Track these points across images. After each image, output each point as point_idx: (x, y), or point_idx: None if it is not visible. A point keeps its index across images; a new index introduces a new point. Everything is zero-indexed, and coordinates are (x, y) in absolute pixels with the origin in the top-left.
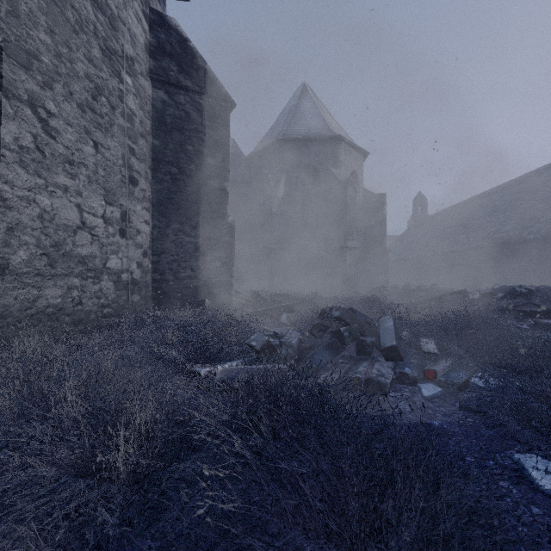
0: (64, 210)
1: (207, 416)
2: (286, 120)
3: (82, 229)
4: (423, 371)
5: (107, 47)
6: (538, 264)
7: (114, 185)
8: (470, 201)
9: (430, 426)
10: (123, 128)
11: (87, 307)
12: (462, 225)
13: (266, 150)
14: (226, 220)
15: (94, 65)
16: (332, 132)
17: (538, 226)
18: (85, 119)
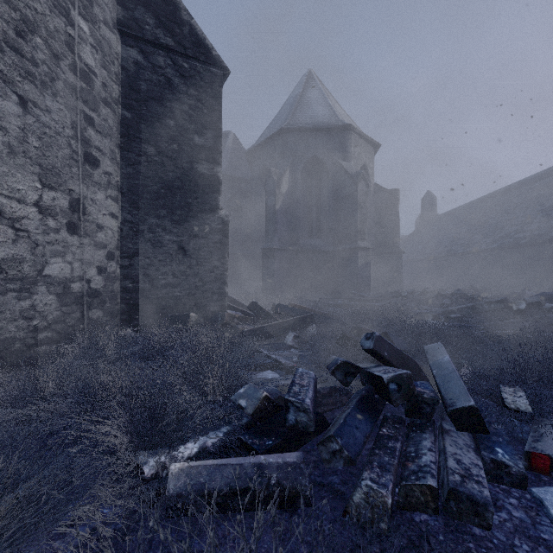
0: None
1: None
2: (290, 110)
3: None
4: (525, 454)
5: None
6: None
7: (59, 162)
8: (484, 199)
9: None
10: (74, 87)
11: (6, 334)
12: (477, 224)
13: (268, 141)
14: (218, 214)
15: None
16: (341, 121)
17: None
18: (2, 60)
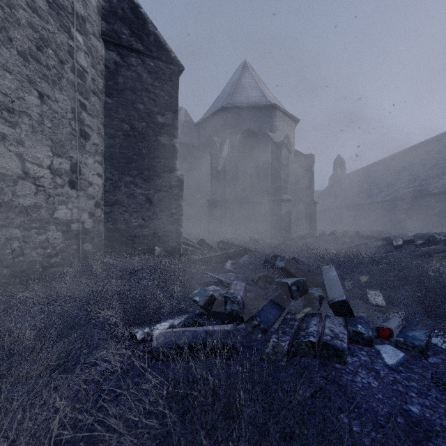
0: (1, 159)
1: (119, 436)
2: (229, 92)
3: (24, 179)
4: (376, 328)
5: (54, 1)
6: (442, 214)
7: (63, 137)
8: (381, 161)
9: (409, 415)
10: (73, 83)
11: (30, 258)
12: (375, 181)
13: (212, 116)
14: (175, 174)
15: (39, 16)
16: (269, 101)
17: (442, 182)
18: (28, 68)
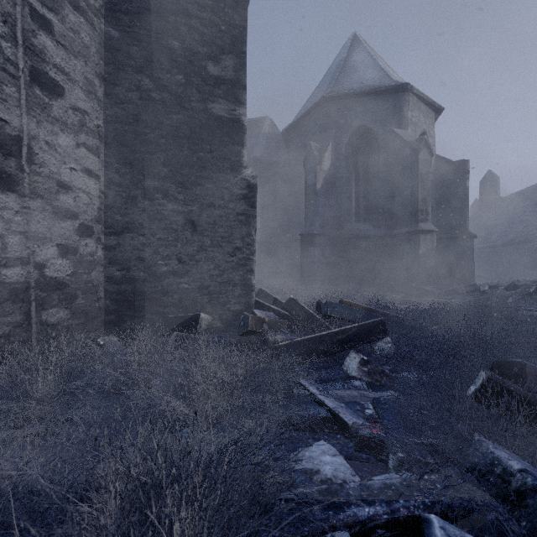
0: None
1: None
2: (332, 77)
3: None
4: None
5: None
6: None
7: None
8: None
9: None
10: None
11: None
12: None
13: (308, 115)
14: (241, 175)
15: None
16: (395, 81)
17: None
18: None
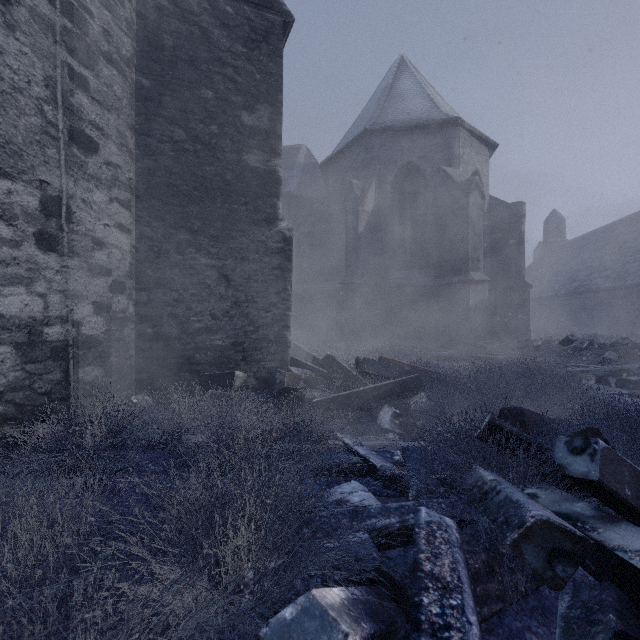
0: None
1: None
2: (376, 106)
3: None
4: None
5: None
6: None
7: (19, 136)
8: (637, 216)
9: None
10: (50, 24)
11: None
12: (630, 249)
13: (349, 148)
14: (277, 227)
15: None
16: (445, 114)
17: None
18: None
